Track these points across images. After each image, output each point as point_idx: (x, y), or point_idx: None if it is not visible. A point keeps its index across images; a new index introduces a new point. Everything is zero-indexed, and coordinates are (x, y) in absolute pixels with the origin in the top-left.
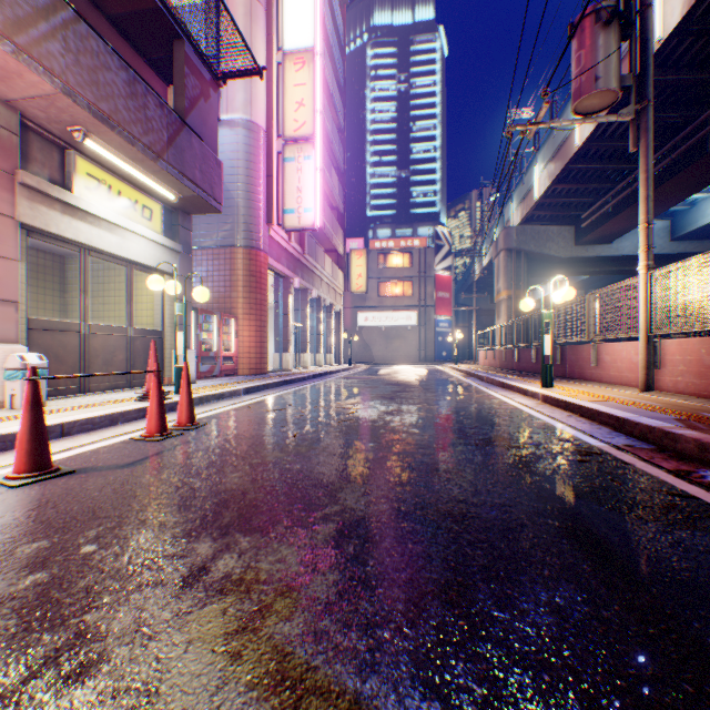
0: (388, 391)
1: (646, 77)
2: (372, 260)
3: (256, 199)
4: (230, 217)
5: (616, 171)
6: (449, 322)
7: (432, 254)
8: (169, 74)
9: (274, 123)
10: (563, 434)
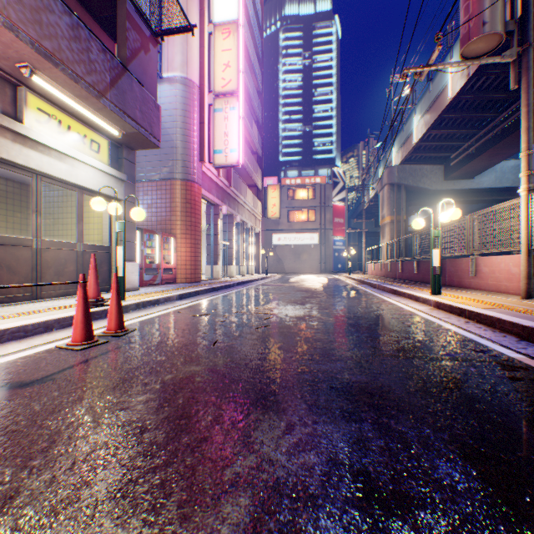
0: (299, 296)
1: (527, 22)
2: (283, 193)
3: (191, 141)
4: (170, 156)
5: (480, 119)
6: (343, 241)
7: (330, 189)
8: (115, 32)
9: (206, 80)
10: (472, 342)
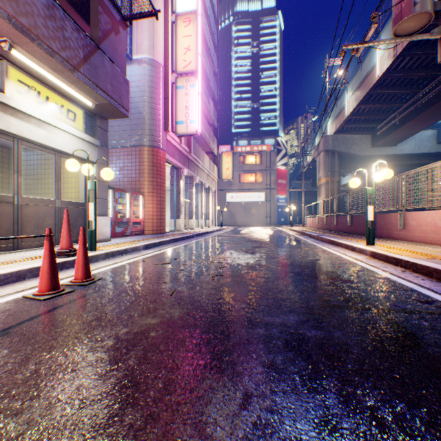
0: (249, 246)
1: None
2: (235, 159)
3: (157, 113)
4: (139, 126)
5: (403, 95)
6: (286, 199)
7: (274, 155)
8: (90, 17)
9: (169, 62)
10: (415, 292)
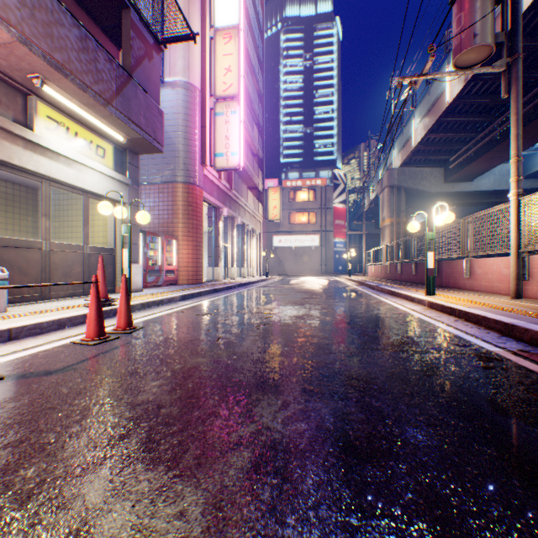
0: (298, 297)
1: (516, 34)
2: (284, 195)
3: (193, 144)
4: (172, 159)
5: (478, 123)
6: (344, 243)
7: (330, 191)
8: (120, 40)
9: (207, 85)
10: (457, 338)
